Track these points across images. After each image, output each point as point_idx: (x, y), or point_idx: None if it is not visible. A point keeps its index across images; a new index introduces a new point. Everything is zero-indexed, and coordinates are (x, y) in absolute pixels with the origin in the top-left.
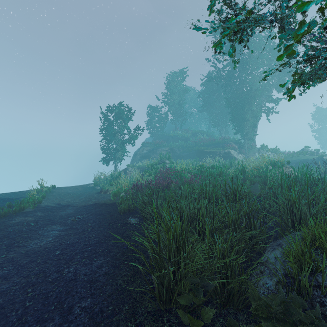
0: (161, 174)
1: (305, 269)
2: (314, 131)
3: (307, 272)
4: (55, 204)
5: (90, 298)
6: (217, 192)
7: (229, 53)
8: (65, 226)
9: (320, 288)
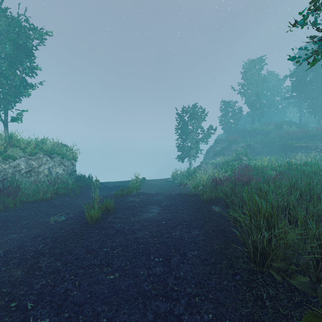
0: (239, 171)
1: None
2: None
3: None
4: (148, 192)
5: (196, 251)
6: (312, 189)
7: None
8: (161, 207)
9: None
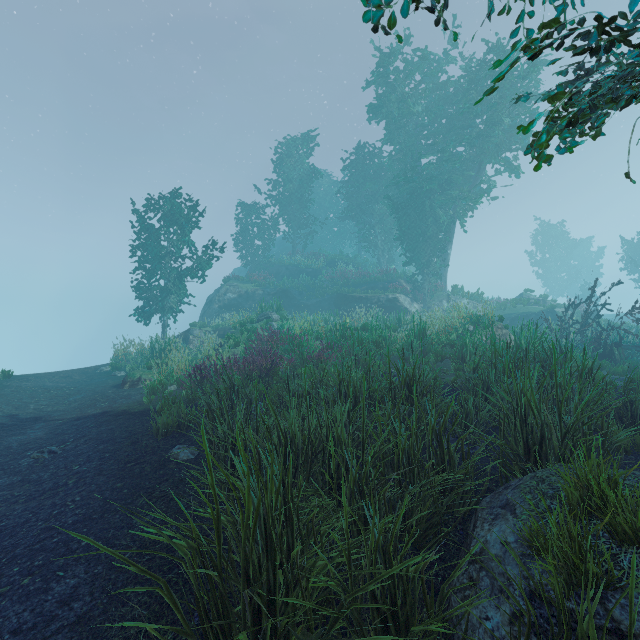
0: (260, 343)
1: (587, 593)
2: (539, 263)
3: (593, 602)
4: (1, 418)
5: None
6: (373, 382)
7: (402, 8)
8: (10, 476)
9: (621, 639)
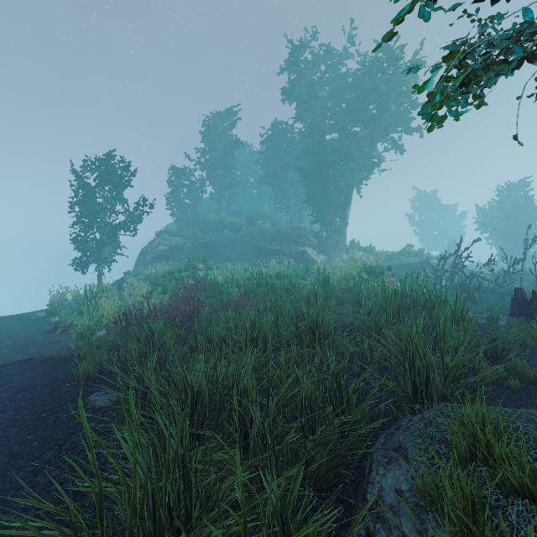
0: (185, 290)
1: None
2: (417, 223)
3: None
4: None
5: None
6: (282, 327)
7: None
8: None
9: None
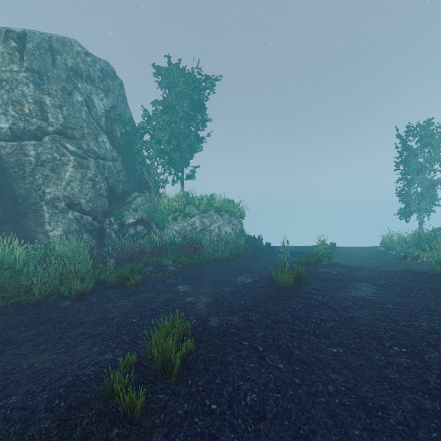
0: None
1: None
2: None
3: None
4: (345, 263)
5: None
6: None
7: None
8: (377, 286)
9: None
